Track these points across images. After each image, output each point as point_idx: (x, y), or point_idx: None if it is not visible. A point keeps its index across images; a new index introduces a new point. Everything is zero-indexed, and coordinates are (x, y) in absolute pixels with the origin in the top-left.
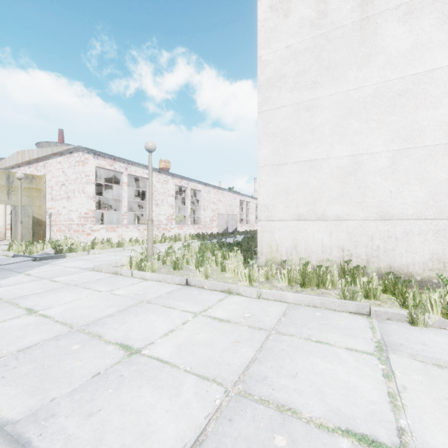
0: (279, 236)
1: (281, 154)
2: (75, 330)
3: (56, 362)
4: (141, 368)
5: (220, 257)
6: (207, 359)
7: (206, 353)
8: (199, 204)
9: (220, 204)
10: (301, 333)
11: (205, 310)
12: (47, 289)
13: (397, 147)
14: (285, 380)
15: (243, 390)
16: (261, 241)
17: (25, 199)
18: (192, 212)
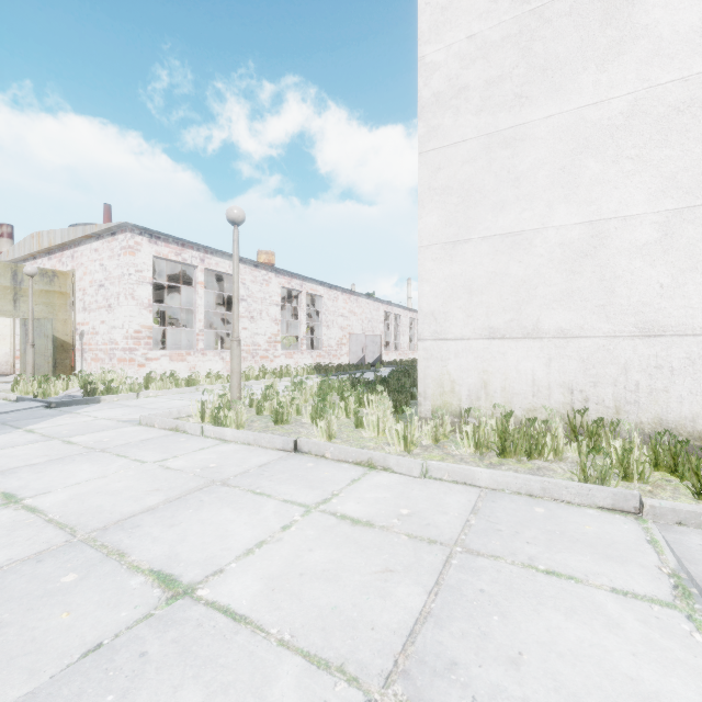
0: (456, 367)
1: (460, 224)
2: (79, 540)
3: (20, 614)
4: (188, 635)
5: (353, 403)
6: (327, 612)
7: (326, 598)
8: (320, 318)
9: (354, 317)
10: (513, 552)
11: (326, 500)
12: (52, 457)
13: (673, 204)
14: (497, 672)
15: (405, 701)
16: (424, 376)
17: (42, 309)
18: (310, 332)
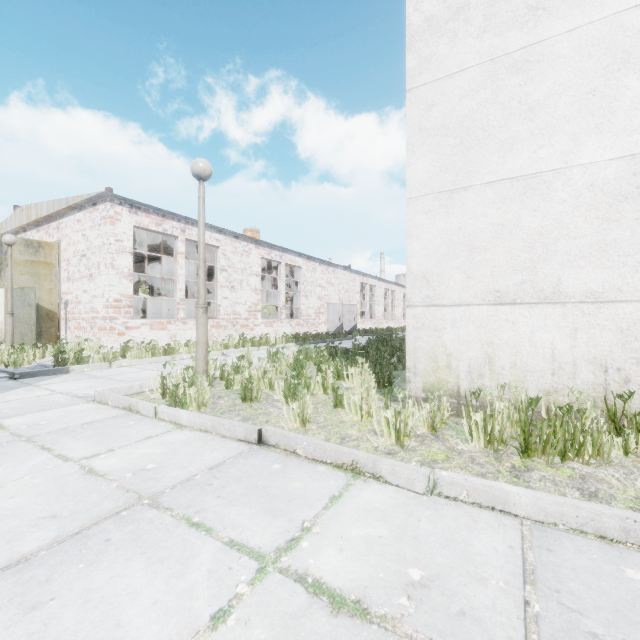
0: (453, 338)
1: (458, 168)
2: None
3: None
4: None
5: (331, 377)
6: None
7: None
8: (299, 288)
9: (331, 288)
10: None
11: (292, 543)
12: None
13: None
14: None
15: None
16: (414, 348)
17: (27, 278)
18: (290, 302)
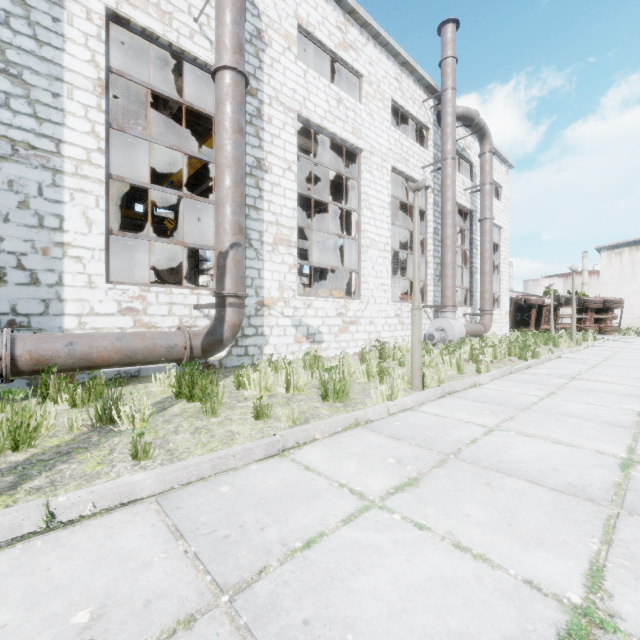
0: None
1: None
2: None
3: None
4: None
5: None
6: None
7: None
8: None
9: None
10: None
11: None
12: None
13: None
14: None
15: None
16: None
17: None
18: None
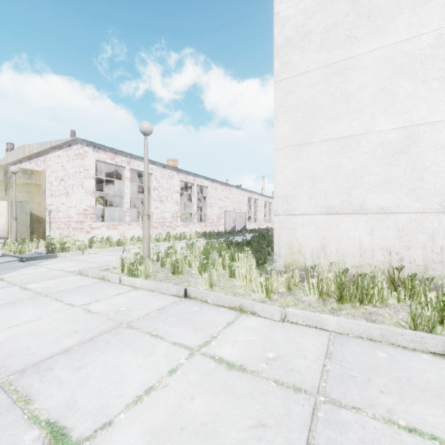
0: (302, 235)
1: (305, 131)
2: None
3: None
4: None
5: (228, 259)
6: None
7: None
8: (206, 201)
9: (228, 201)
10: (371, 403)
11: (207, 343)
12: (8, 301)
13: None
14: None
15: None
16: (279, 241)
17: (24, 195)
18: (199, 210)
